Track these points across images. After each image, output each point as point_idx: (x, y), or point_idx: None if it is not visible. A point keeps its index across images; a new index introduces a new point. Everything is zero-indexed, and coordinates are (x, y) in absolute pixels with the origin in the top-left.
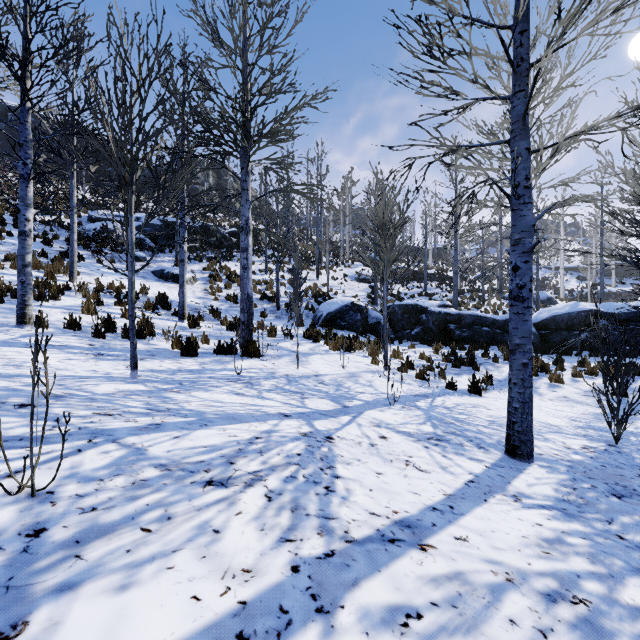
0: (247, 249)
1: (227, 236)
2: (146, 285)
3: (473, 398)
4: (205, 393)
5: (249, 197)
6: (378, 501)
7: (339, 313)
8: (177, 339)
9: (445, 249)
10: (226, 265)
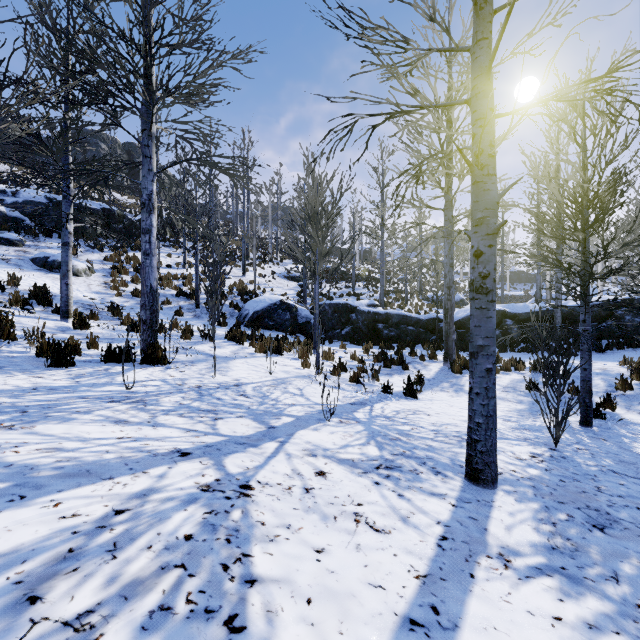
0: (150, 231)
1: (137, 223)
2: (19, 275)
3: (410, 402)
4: (60, 425)
5: (153, 167)
6: (323, 632)
7: (267, 312)
8: (46, 344)
9: (370, 252)
10: (135, 256)
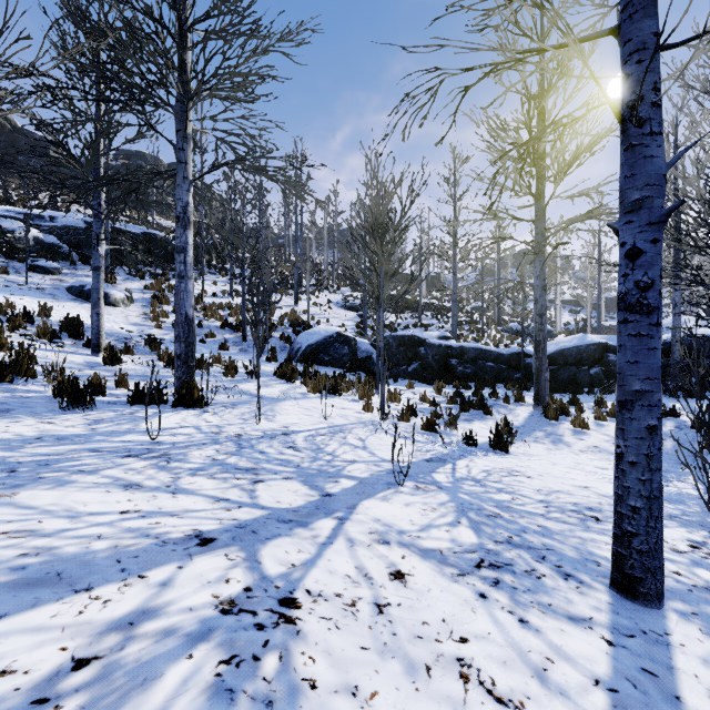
0: (185, 249)
1: None
2: (53, 305)
3: (501, 458)
4: (51, 491)
5: (188, 174)
6: None
7: (322, 345)
8: (65, 382)
9: (439, 277)
10: None
